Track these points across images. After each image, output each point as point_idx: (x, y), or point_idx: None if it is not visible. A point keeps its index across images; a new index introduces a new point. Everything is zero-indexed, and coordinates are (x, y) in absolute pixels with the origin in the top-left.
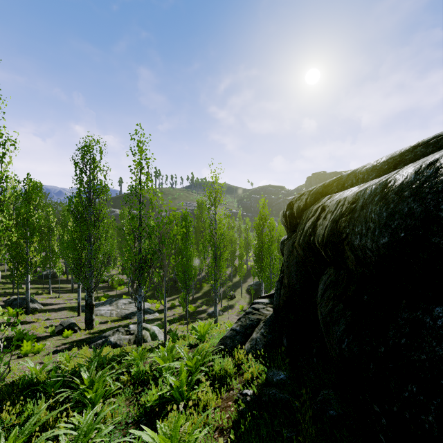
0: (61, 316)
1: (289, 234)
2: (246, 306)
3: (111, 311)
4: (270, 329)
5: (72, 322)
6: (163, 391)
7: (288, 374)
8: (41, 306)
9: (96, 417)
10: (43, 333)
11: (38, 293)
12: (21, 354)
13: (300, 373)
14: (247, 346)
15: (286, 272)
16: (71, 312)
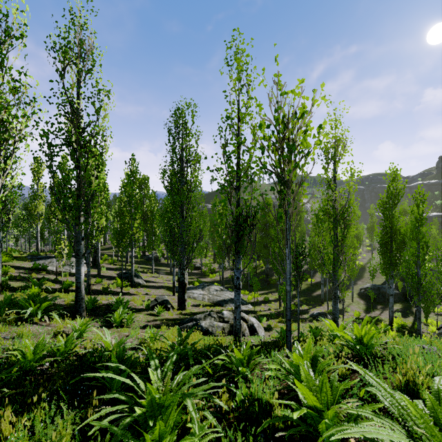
0: (159, 293)
1: None
2: (363, 314)
3: (203, 296)
4: None
5: (165, 299)
6: None
7: None
8: (143, 282)
9: None
10: (140, 306)
11: (144, 271)
12: (113, 322)
13: None
14: None
15: None
16: (168, 291)
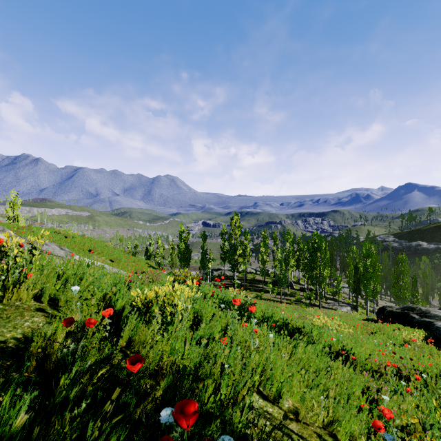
0: None
1: None
2: None
3: None
4: None
5: None
6: None
7: None
8: (380, 305)
9: None
10: None
11: (376, 298)
12: None
13: None
14: None
15: None
16: None
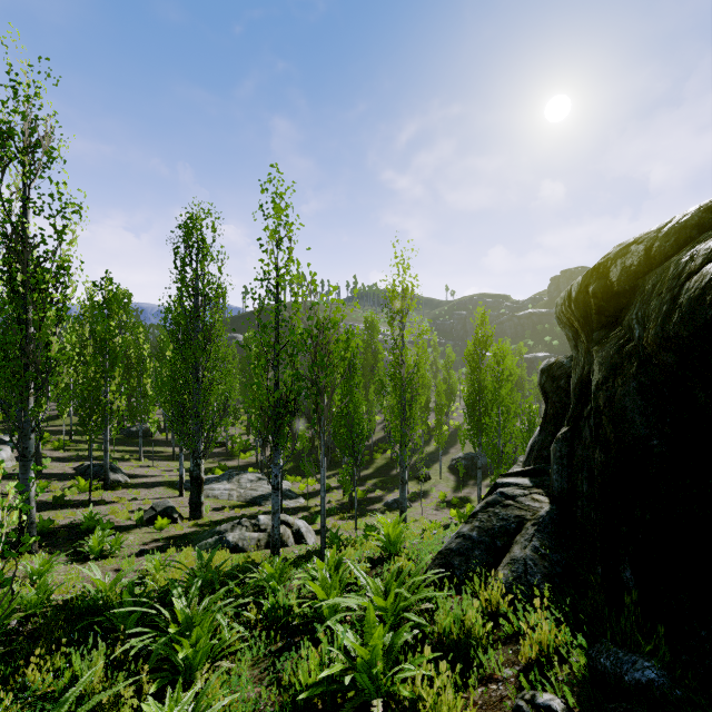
0: (155, 496)
1: (599, 334)
2: (451, 495)
3: (230, 492)
4: (553, 540)
5: (169, 506)
6: (332, 668)
7: (667, 669)
8: (126, 478)
9: (192, 708)
10: (127, 521)
11: (124, 458)
12: (89, 552)
13: (704, 670)
14: (504, 574)
15: (606, 412)
16: (170, 490)
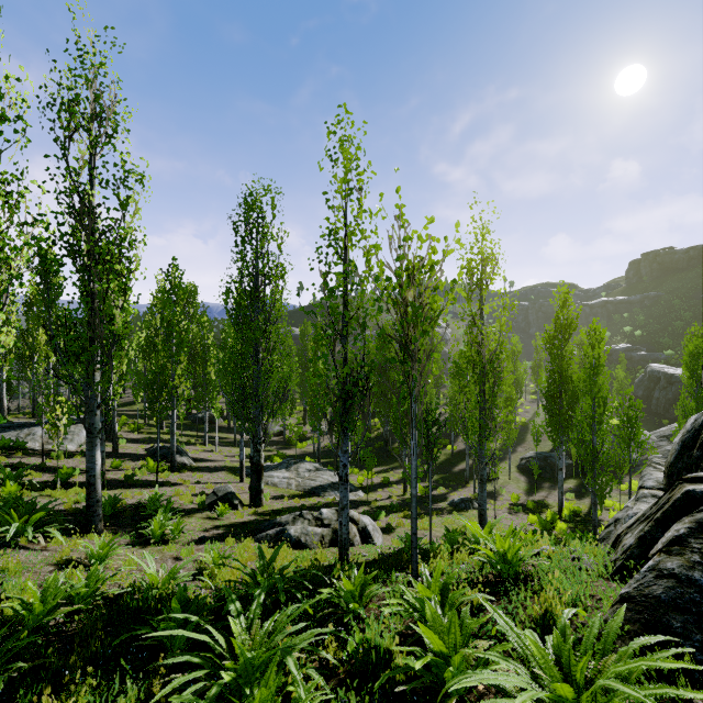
0: (218, 480)
1: None
2: (524, 498)
3: (289, 480)
4: None
5: (230, 492)
6: None
7: None
8: (191, 461)
9: None
10: (189, 505)
11: (190, 442)
12: (150, 535)
13: None
14: None
15: None
16: (231, 475)
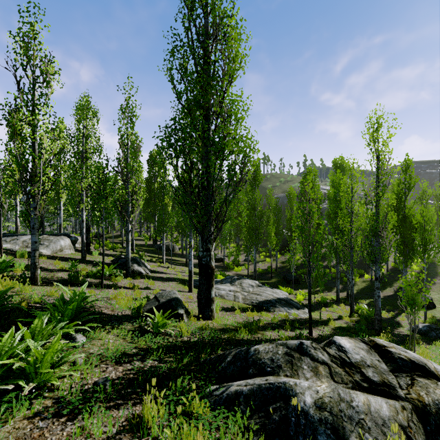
0: (167, 288)
1: None
2: None
3: (235, 293)
4: None
5: (174, 298)
6: None
7: None
8: (147, 271)
9: None
10: (124, 310)
11: (151, 260)
12: None
13: None
14: None
15: None
16: (181, 285)
